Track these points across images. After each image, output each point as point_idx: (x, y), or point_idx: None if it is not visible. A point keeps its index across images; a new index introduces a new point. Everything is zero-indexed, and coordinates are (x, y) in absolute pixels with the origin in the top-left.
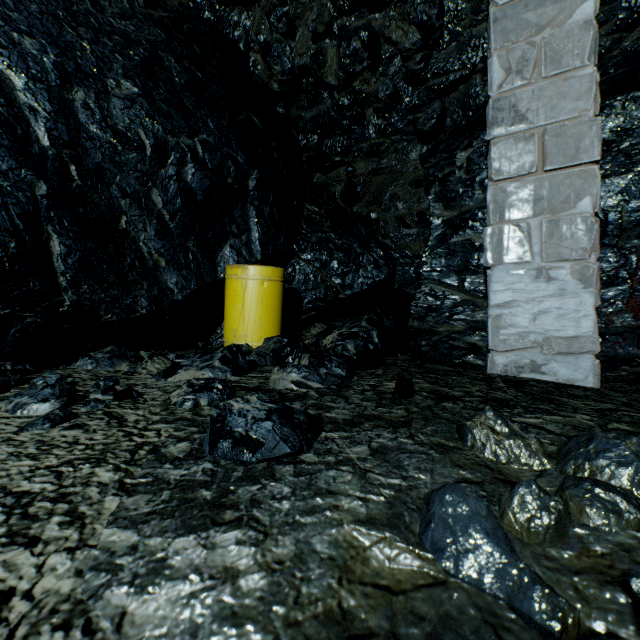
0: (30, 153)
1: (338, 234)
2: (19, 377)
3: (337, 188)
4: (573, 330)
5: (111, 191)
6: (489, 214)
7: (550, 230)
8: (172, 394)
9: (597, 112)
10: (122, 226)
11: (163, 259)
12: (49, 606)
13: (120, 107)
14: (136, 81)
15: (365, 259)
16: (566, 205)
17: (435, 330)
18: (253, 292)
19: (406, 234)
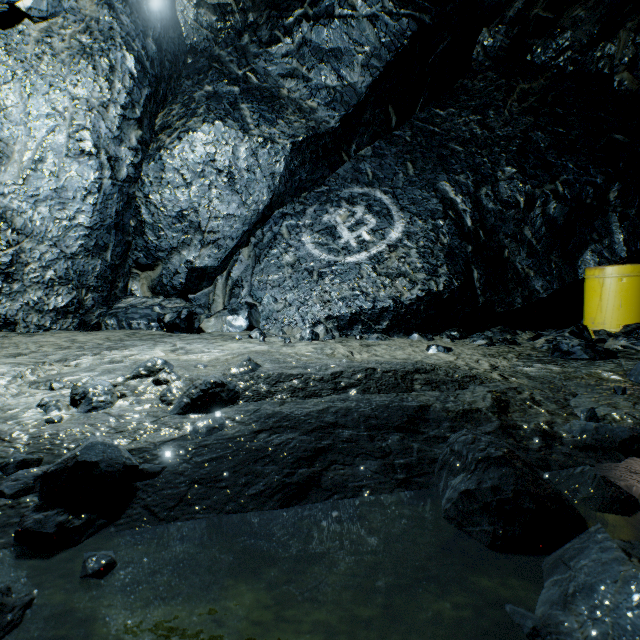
0: (464, 233)
1: None
2: (465, 335)
3: None
4: None
5: (499, 237)
6: None
7: None
8: (536, 344)
9: None
10: (505, 256)
11: (531, 271)
12: (504, 365)
13: (504, 186)
14: (513, 165)
15: None
16: None
17: None
18: (610, 287)
19: None
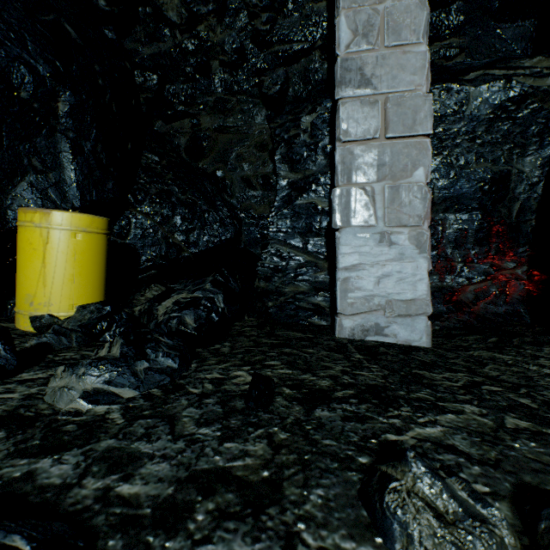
0: None
1: (182, 188)
2: None
3: (181, 140)
4: (411, 293)
5: None
6: (338, 175)
7: (392, 196)
8: None
9: (428, 90)
10: None
11: None
12: None
13: None
14: None
15: (211, 217)
16: (404, 173)
17: (281, 291)
18: (60, 246)
19: (252, 195)
